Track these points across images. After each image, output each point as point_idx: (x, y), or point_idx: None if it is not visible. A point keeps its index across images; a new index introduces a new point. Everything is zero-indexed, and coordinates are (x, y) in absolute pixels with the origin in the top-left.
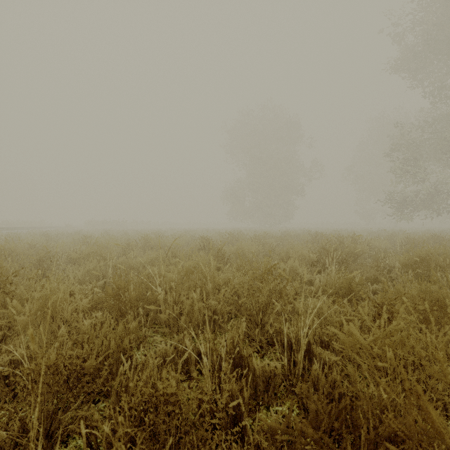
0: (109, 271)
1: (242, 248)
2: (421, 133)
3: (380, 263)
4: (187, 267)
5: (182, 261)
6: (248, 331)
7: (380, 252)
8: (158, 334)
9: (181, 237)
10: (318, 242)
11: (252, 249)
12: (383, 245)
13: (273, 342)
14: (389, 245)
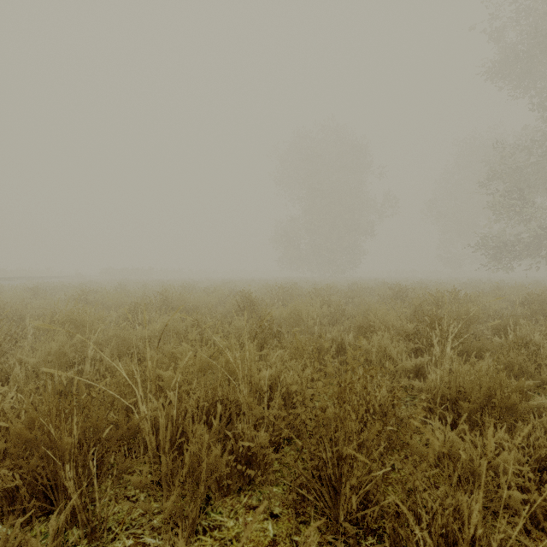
0: (89, 351)
1: (299, 311)
2: (525, 157)
3: (520, 339)
4: (202, 358)
5: (208, 332)
6: (316, 500)
7: (494, 314)
8: (142, 491)
9: (215, 291)
10: (401, 298)
11: (314, 313)
12: (497, 305)
13: (367, 522)
14: (503, 303)
